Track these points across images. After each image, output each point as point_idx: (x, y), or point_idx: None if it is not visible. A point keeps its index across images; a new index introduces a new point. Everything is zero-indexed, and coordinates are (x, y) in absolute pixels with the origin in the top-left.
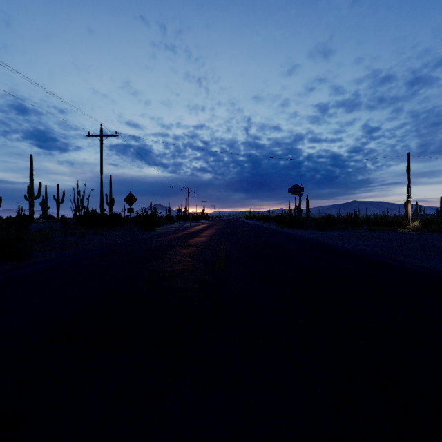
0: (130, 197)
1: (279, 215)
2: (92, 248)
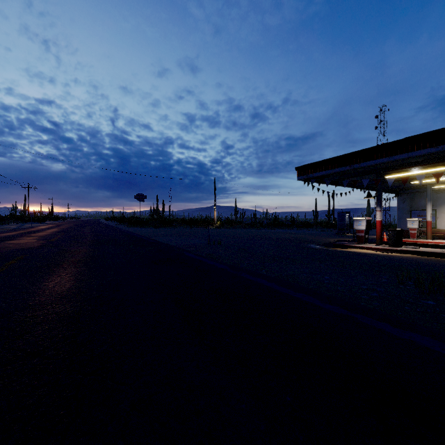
0: None
1: (131, 217)
2: None
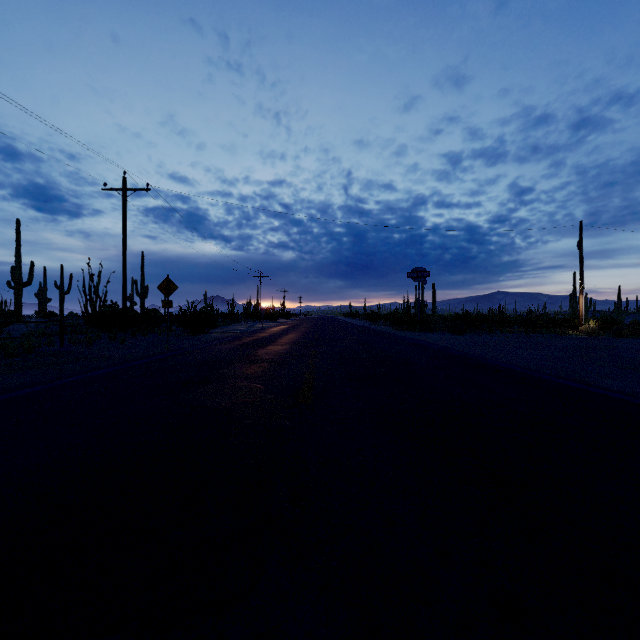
0: (168, 284)
1: (394, 312)
2: (98, 364)
